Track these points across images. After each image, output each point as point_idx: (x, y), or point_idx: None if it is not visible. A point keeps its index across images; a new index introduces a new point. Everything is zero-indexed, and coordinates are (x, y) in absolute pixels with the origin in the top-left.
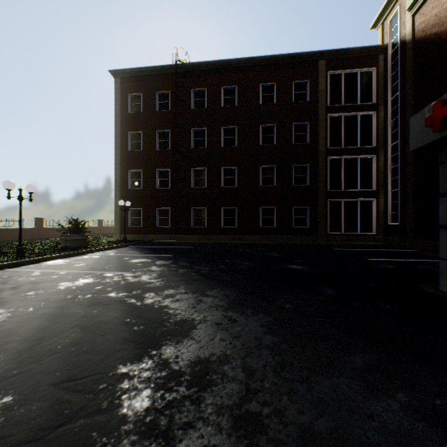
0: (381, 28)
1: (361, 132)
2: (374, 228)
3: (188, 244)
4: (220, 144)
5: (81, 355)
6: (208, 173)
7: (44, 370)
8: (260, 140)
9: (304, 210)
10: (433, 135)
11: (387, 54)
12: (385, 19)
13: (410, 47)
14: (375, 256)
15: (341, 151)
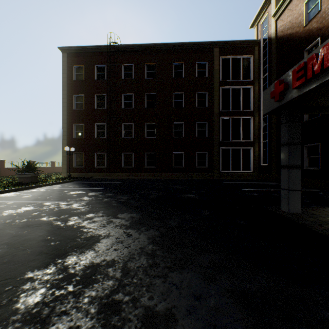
0: (256, 28)
1: (243, 100)
2: (251, 167)
3: (118, 180)
4: (143, 106)
5: (0, 265)
6: (134, 127)
7: None
8: (173, 104)
9: (204, 155)
10: (275, 104)
11: (260, 46)
12: (259, 22)
13: (274, 42)
14: (248, 187)
15: (230, 113)
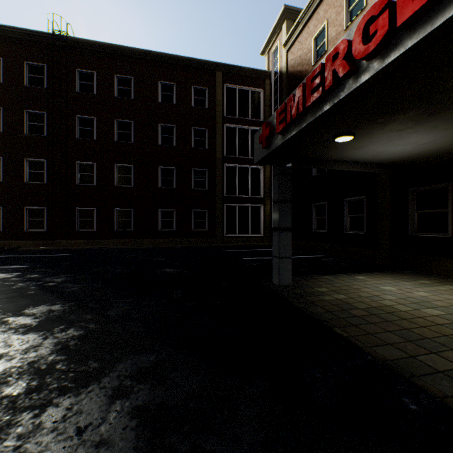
0: (268, 56)
1: (252, 144)
2: (262, 230)
3: (67, 251)
4: (113, 137)
5: None
6: (98, 169)
7: None
8: (159, 140)
9: (204, 213)
10: (265, 151)
11: (271, 80)
12: (270, 50)
13: (285, 78)
14: (252, 256)
15: (236, 159)
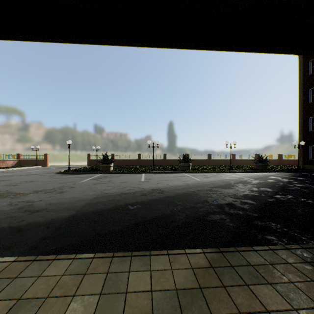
0: None
1: None
2: None
3: None
4: None
5: (204, 185)
6: None
7: (198, 184)
8: None
9: None
10: None
11: None
12: None
13: None
14: None
15: None
